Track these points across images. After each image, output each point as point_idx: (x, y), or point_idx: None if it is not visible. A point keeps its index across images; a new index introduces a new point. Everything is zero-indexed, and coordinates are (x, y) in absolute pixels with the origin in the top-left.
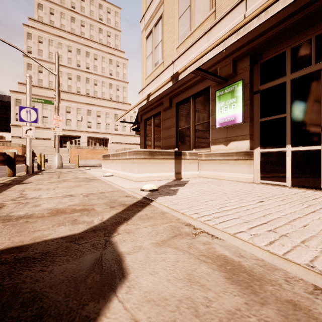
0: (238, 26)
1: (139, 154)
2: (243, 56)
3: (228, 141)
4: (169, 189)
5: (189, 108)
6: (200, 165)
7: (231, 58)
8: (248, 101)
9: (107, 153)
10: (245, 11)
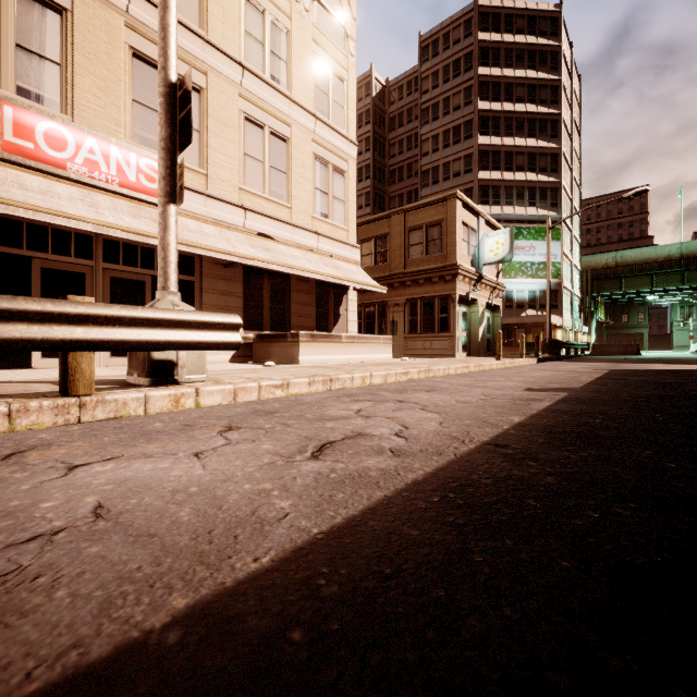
0: (1, 201)
1: None
2: None
3: None
4: None
5: None
6: None
7: None
8: None
9: None
10: None
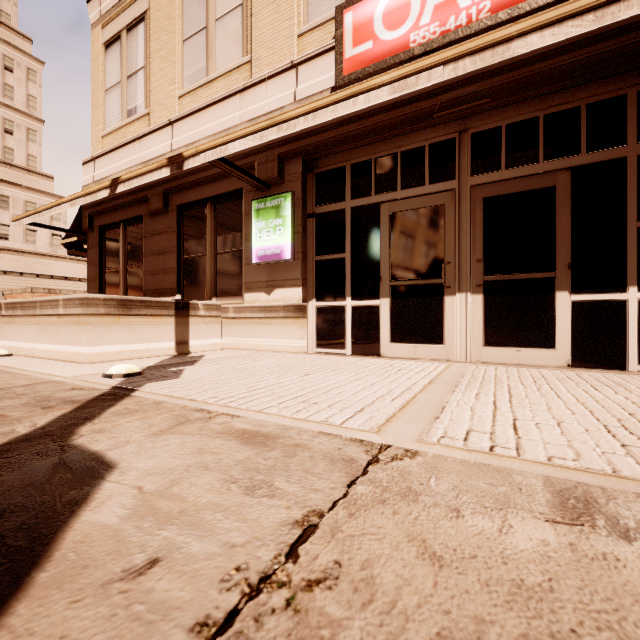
0: (281, 118)
1: (93, 305)
2: (294, 155)
3: (272, 287)
4: (166, 371)
5: (205, 221)
6: (226, 328)
7: (276, 152)
8: (300, 227)
9: None
10: (295, 87)
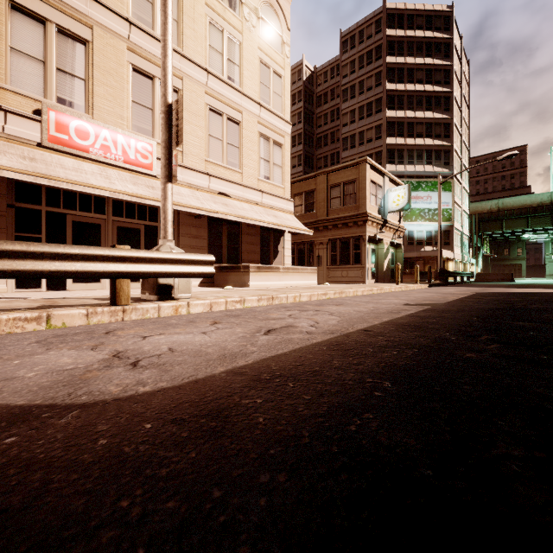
0: (53, 178)
1: None
2: None
3: None
4: None
5: None
6: None
7: None
8: (6, 213)
9: None
10: (4, 124)
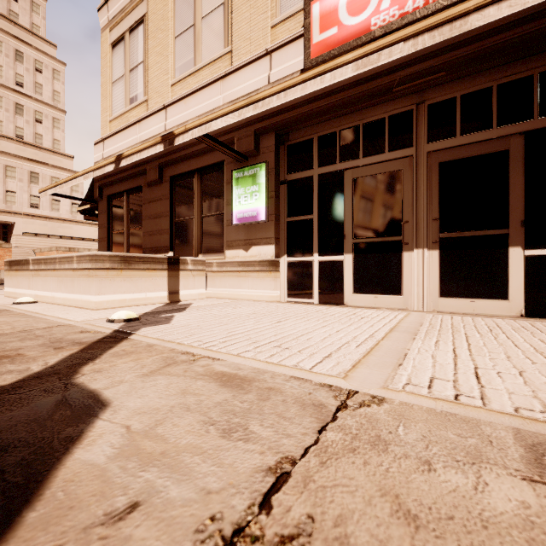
0: (256, 97)
1: (100, 260)
2: (268, 130)
3: (249, 245)
4: (159, 317)
5: (193, 189)
6: (210, 280)
7: (252, 128)
8: (274, 192)
9: (11, 255)
10: (269, 71)
